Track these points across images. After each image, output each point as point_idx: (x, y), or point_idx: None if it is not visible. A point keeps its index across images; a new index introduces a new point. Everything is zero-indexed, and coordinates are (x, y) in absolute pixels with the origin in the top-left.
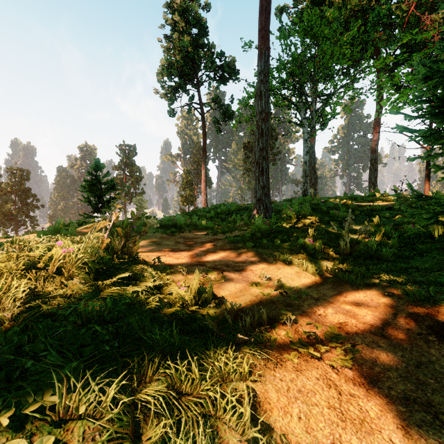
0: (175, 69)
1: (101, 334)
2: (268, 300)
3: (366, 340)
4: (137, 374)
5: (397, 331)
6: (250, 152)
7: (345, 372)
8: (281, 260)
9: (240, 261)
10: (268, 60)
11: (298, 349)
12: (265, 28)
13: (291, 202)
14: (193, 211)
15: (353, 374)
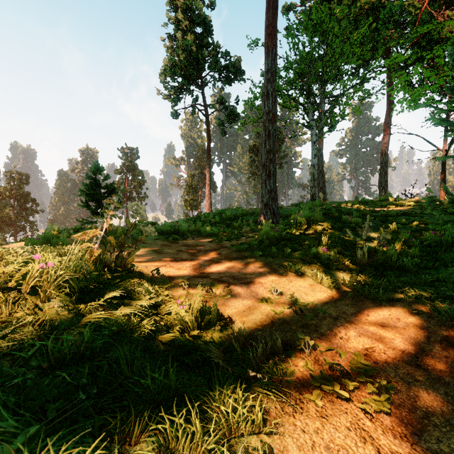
0: (178, 69)
1: (77, 376)
2: (281, 319)
3: (400, 372)
4: (118, 436)
5: (434, 360)
6: (255, 155)
7: (381, 417)
8: (292, 271)
9: (247, 272)
10: (275, 58)
11: (321, 386)
12: (272, 24)
13: (299, 206)
14: (197, 217)
15: (391, 420)
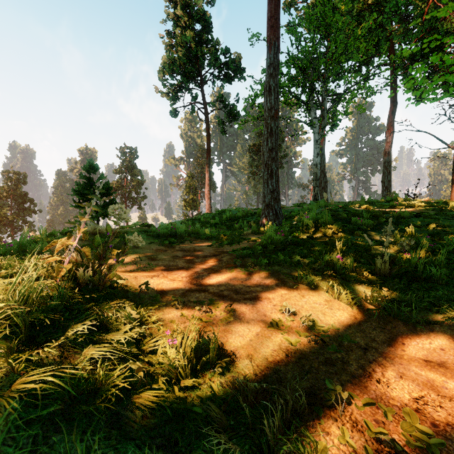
0: (177, 67)
1: None
2: (298, 351)
3: None
4: None
5: None
6: (255, 155)
7: None
8: (304, 283)
9: (252, 284)
10: (277, 52)
11: None
12: (275, 16)
13: (302, 207)
14: (196, 217)
15: None
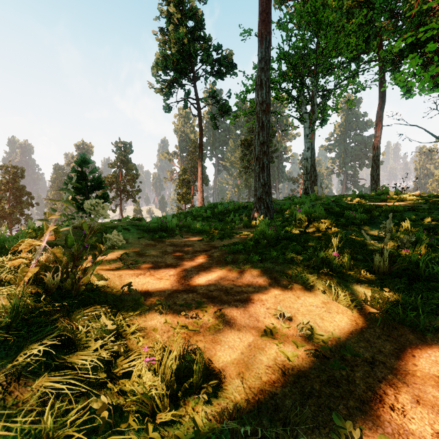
0: (170, 63)
1: None
2: (296, 368)
3: None
4: None
5: None
6: (247, 149)
7: None
8: (299, 282)
9: (243, 284)
10: (269, 46)
11: None
12: (266, 10)
13: (293, 200)
14: (188, 211)
15: None
